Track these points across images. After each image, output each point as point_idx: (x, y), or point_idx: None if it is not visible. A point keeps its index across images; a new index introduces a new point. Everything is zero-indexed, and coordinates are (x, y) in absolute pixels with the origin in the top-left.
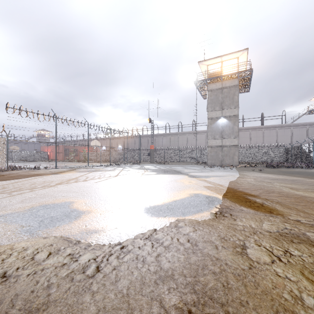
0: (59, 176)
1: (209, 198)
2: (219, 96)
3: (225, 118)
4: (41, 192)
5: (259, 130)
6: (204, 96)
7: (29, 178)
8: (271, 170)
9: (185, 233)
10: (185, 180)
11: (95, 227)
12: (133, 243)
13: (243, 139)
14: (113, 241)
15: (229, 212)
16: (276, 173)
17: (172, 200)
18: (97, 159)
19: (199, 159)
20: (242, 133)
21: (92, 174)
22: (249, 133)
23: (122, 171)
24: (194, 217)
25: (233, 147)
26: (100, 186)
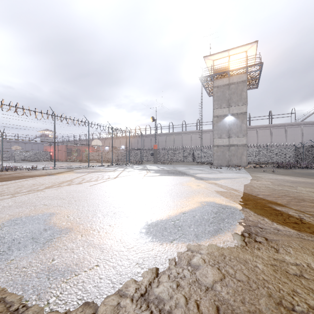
0: (53, 178)
1: (226, 209)
2: (226, 93)
3: (233, 116)
4: (22, 199)
5: (267, 129)
6: (210, 93)
7: (19, 180)
8: (284, 171)
9: (208, 285)
10: (192, 183)
11: (65, 264)
12: (117, 313)
13: (249, 138)
14: (85, 298)
15: (261, 233)
16: (292, 175)
17: (179, 212)
18: (100, 159)
19: (204, 159)
20: (249, 132)
21: (90, 176)
22: (257, 132)
23: (123, 172)
24: (213, 243)
25: (241, 146)
26: (94, 190)
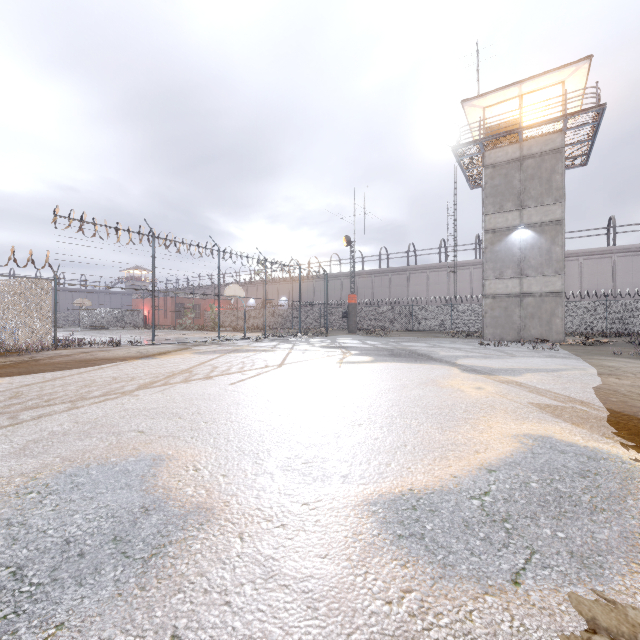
0: (152, 365)
1: (601, 461)
2: (514, 178)
3: (530, 230)
4: (91, 414)
5: (603, 257)
6: (473, 181)
7: (87, 368)
8: None
9: None
10: (462, 383)
11: None
12: None
13: None
14: None
15: None
16: None
17: (476, 465)
18: (239, 324)
19: (458, 324)
20: None
21: (227, 361)
22: (579, 264)
23: (293, 352)
24: None
25: (549, 297)
26: (242, 395)
